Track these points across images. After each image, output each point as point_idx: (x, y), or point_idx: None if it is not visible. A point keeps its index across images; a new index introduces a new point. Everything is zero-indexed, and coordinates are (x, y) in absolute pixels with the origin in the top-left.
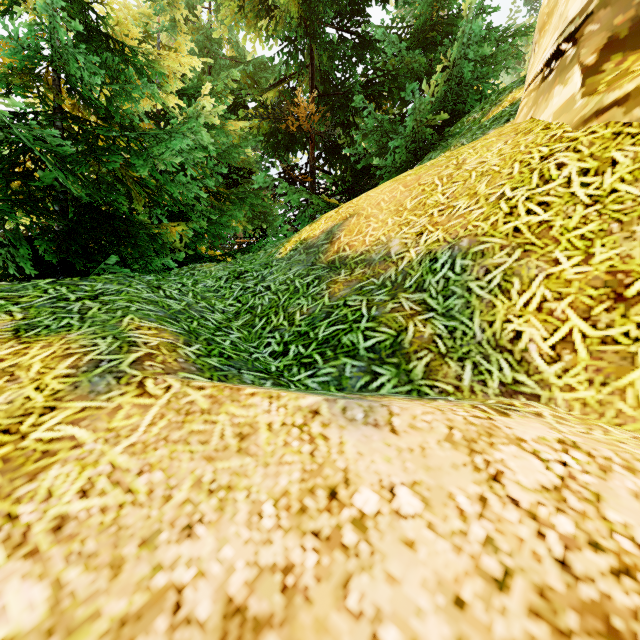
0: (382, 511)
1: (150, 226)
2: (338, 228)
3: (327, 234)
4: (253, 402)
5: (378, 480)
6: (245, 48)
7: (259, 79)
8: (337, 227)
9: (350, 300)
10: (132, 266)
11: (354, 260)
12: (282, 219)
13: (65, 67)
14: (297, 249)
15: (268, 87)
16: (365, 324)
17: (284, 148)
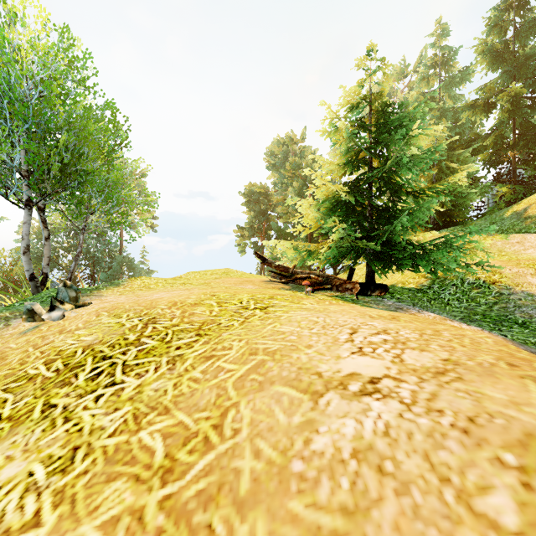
0: (530, 238)
1: (454, 212)
2: (528, 208)
3: (524, 210)
4: (514, 235)
5: (530, 237)
6: (459, 95)
7: (474, 120)
8: (527, 207)
9: (530, 225)
10: (455, 224)
11: (532, 216)
12: (497, 198)
13: (438, 179)
14: (513, 214)
15: (486, 136)
16: (533, 228)
17: (496, 164)
